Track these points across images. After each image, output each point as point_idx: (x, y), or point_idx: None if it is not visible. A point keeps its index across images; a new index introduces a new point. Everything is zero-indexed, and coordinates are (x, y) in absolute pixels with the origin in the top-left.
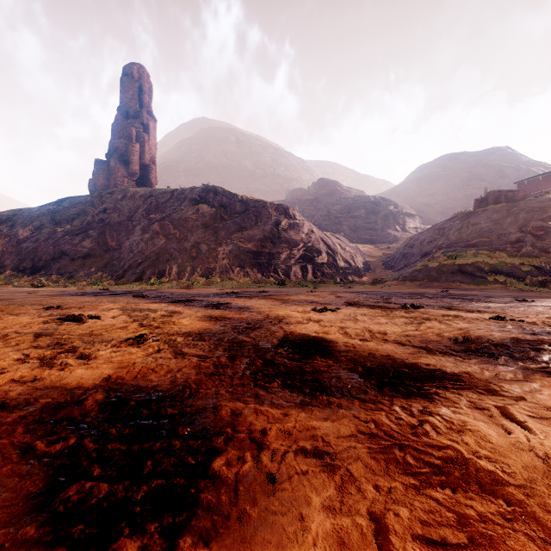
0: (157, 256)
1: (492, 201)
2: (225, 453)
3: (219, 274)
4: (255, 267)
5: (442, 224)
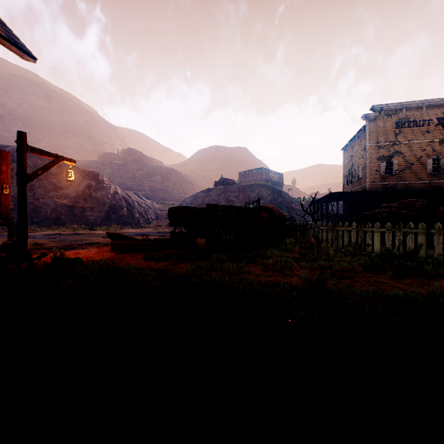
0: None
1: (221, 184)
2: (76, 248)
3: (39, 222)
4: (70, 217)
5: (197, 193)
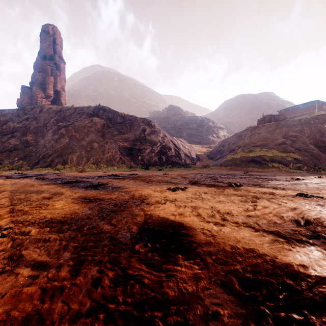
0: (63, 150)
1: (267, 121)
2: None
3: (106, 162)
4: (129, 157)
5: (240, 133)
